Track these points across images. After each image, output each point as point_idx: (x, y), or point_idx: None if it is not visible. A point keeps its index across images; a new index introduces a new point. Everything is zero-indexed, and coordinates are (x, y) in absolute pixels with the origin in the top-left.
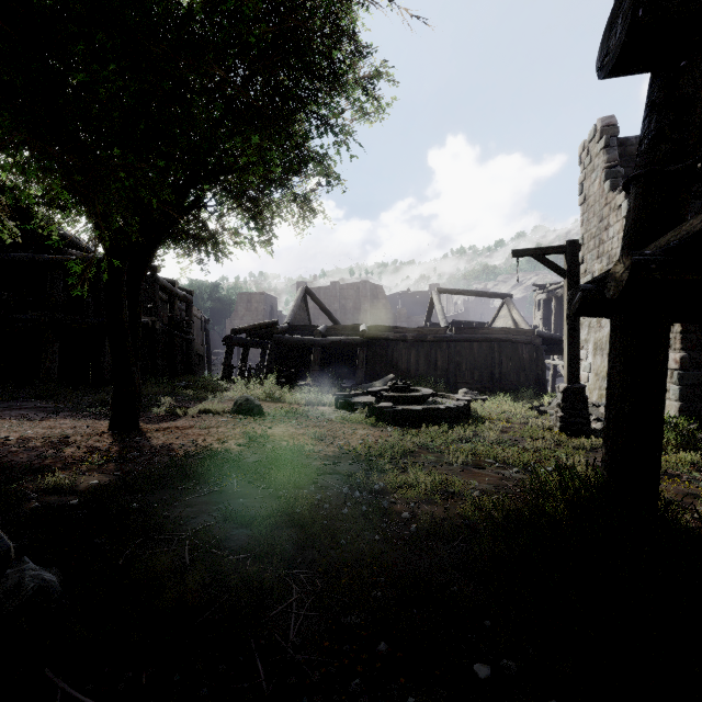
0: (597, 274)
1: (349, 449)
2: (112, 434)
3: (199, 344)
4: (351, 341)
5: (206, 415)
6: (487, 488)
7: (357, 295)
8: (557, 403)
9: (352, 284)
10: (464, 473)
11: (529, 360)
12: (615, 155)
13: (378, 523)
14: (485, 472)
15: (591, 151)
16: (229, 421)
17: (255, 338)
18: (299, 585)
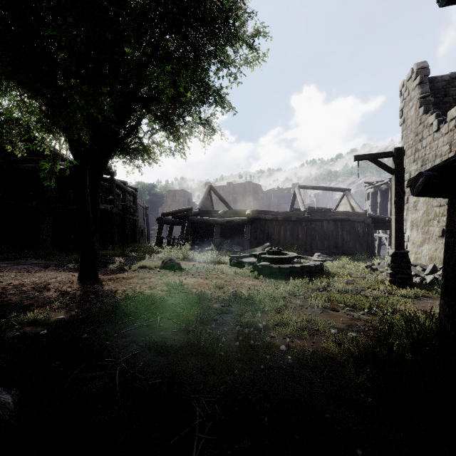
0: (413, 173)
1: (239, 294)
2: (79, 282)
3: (141, 223)
4: (240, 221)
5: (143, 269)
6: (342, 327)
7: (244, 191)
8: (387, 263)
9: (241, 184)
10: (323, 314)
11: (362, 233)
12: (427, 88)
13: (263, 354)
14: (339, 313)
15: (409, 87)
16: (158, 274)
17: (177, 219)
18: (202, 408)
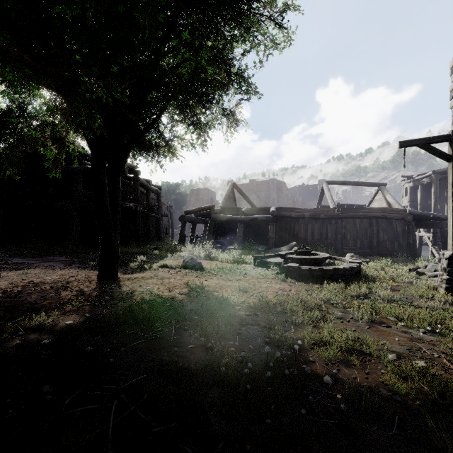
0: None
1: (266, 300)
2: (97, 282)
3: (166, 222)
4: (264, 218)
5: (164, 268)
6: (401, 350)
7: (267, 188)
8: (443, 267)
9: (264, 181)
10: (372, 330)
11: (401, 232)
12: None
13: (302, 390)
14: (391, 330)
15: None
16: (178, 274)
17: (200, 217)
18: None
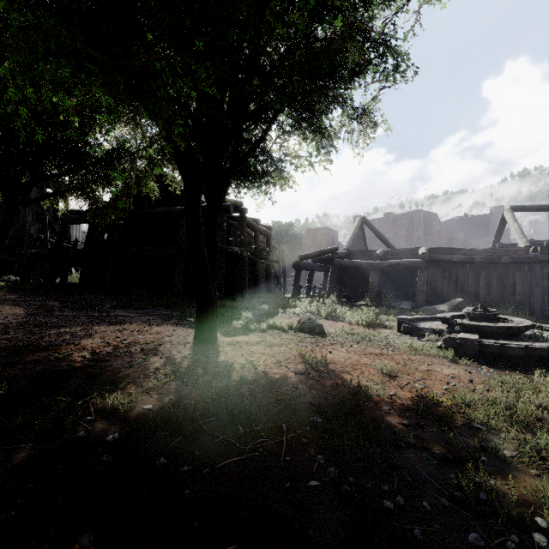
0: None
1: (431, 397)
2: (193, 345)
3: (277, 269)
4: (410, 264)
5: (273, 330)
6: None
7: (409, 223)
8: None
9: (405, 214)
10: None
11: None
12: None
13: None
14: None
15: None
16: (292, 339)
17: (318, 263)
18: None
